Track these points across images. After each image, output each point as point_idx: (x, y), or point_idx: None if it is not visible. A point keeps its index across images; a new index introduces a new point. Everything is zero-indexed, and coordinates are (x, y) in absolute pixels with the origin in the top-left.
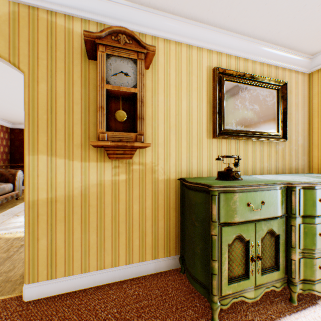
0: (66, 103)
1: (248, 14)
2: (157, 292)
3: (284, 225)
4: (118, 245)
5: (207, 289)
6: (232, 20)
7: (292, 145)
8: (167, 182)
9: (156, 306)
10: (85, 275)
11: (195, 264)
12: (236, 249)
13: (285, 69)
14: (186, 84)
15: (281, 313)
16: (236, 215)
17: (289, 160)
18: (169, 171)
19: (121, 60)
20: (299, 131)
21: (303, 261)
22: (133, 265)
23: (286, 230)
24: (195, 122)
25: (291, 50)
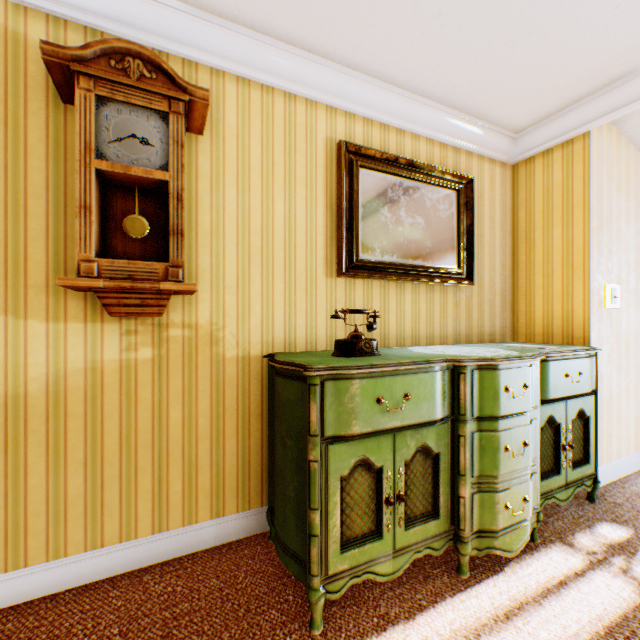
0: (9, 193)
1: (395, 47)
2: (214, 582)
3: (449, 436)
4: (136, 495)
5: (305, 566)
6: (370, 55)
7: (485, 292)
8: (244, 362)
9: (206, 611)
10: (57, 563)
11: (286, 519)
12: (360, 485)
13: (471, 154)
14: (283, 169)
15: (439, 595)
16: (356, 421)
17: (479, 319)
18: (249, 341)
19: (132, 111)
20: (497, 267)
21: (478, 497)
22: (170, 534)
23: (453, 444)
24: (303, 245)
25: (481, 121)
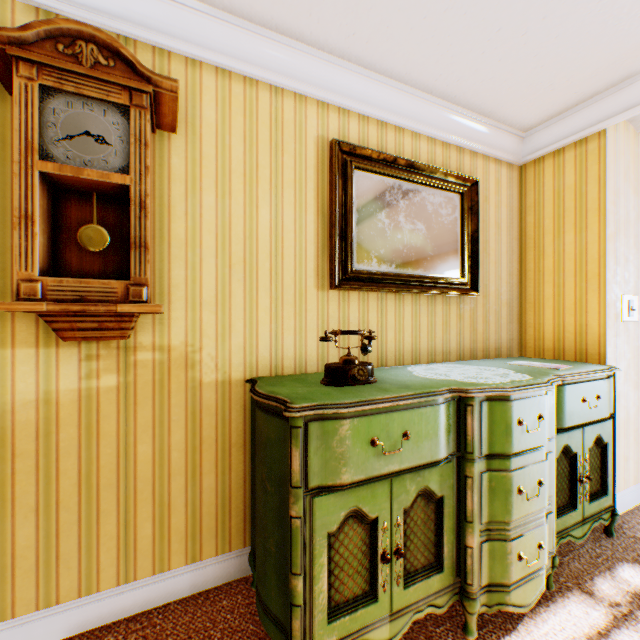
0: None
1: (393, 34)
2: None
3: (454, 475)
4: (97, 542)
5: (287, 636)
6: (365, 43)
7: (490, 303)
8: (224, 387)
9: None
10: (2, 626)
11: (267, 576)
12: (351, 540)
13: (476, 154)
14: (269, 171)
15: None
16: (346, 468)
17: (485, 332)
18: (230, 363)
19: (85, 104)
20: (503, 276)
21: (488, 546)
22: (138, 584)
23: (459, 485)
24: (291, 255)
25: (486, 118)
